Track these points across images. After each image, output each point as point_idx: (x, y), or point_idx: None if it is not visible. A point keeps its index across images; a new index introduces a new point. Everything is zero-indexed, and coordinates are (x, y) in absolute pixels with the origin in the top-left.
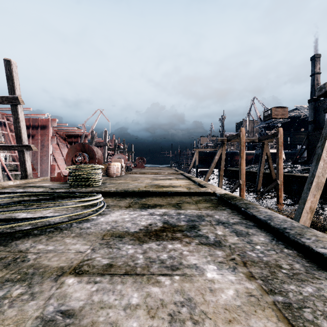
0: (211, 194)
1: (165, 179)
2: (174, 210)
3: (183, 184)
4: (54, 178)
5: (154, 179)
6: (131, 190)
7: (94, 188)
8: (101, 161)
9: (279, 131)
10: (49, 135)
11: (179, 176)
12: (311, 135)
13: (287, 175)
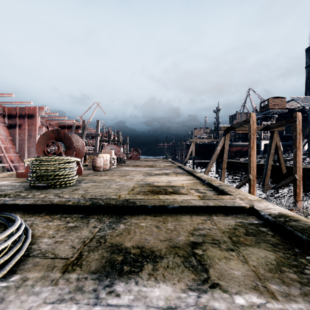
0: (247, 211)
1: (161, 174)
2: (194, 291)
3: (186, 182)
4: (21, 173)
5: (147, 174)
6: (103, 202)
7: (47, 194)
8: (83, 152)
9: (297, 116)
10: (36, 124)
11: (176, 169)
12: None
13: None
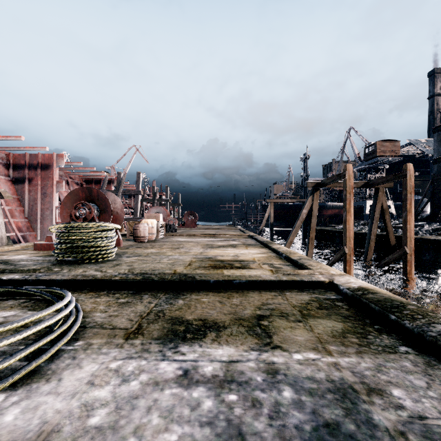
0: (325, 286)
1: (226, 246)
2: (256, 350)
3: (258, 256)
4: (40, 245)
5: (208, 246)
6: (157, 277)
7: (86, 269)
8: (122, 216)
9: (408, 169)
10: (53, 178)
11: (247, 240)
12: (439, 179)
13: (415, 238)
